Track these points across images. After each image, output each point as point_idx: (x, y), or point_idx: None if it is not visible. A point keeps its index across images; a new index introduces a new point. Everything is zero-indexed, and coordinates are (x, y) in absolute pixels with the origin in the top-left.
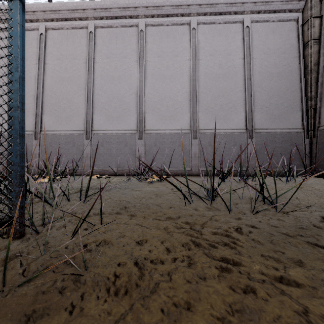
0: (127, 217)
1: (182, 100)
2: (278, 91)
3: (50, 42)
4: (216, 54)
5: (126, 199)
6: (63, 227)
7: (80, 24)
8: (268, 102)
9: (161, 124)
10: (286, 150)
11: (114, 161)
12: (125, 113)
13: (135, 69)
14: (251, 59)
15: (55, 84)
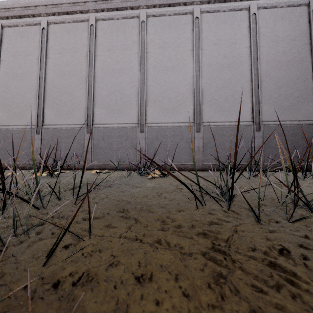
0: (125, 225)
1: (185, 92)
2: (287, 80)
3: (52, 36)
4: (221, 43)
5: (126, 198)
6: (39, 240)
7: (81, 17)
8: (277, 92)
9: (163, 117)
10: (297, 143)
11: (115, 155)
12: (126, 106)
13: (137, 61)
14: (258, 48)
15: (56, 78)
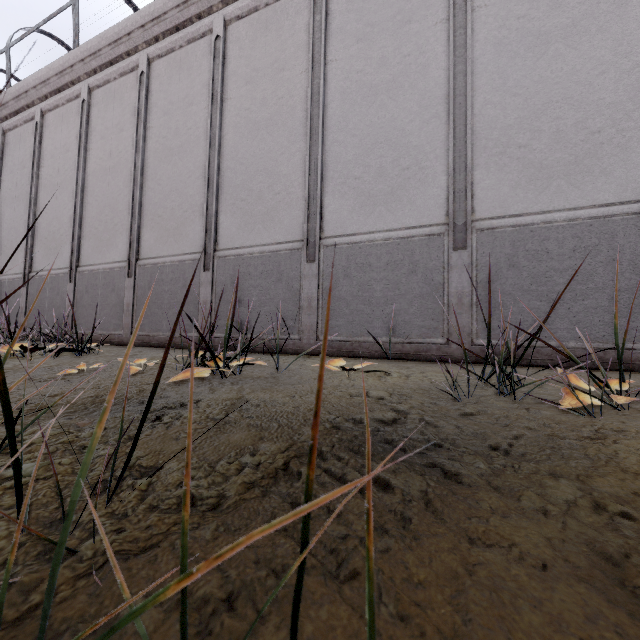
0: None
1: (621, 99)
2: None
3: (234, 50)
4: None
5: None
6: None
7: None
8: None
9: (534, 196)
10: None
11: (379, 318)
12: (409, 180)
13: (440, 44)
14: None
15: (242, 140)
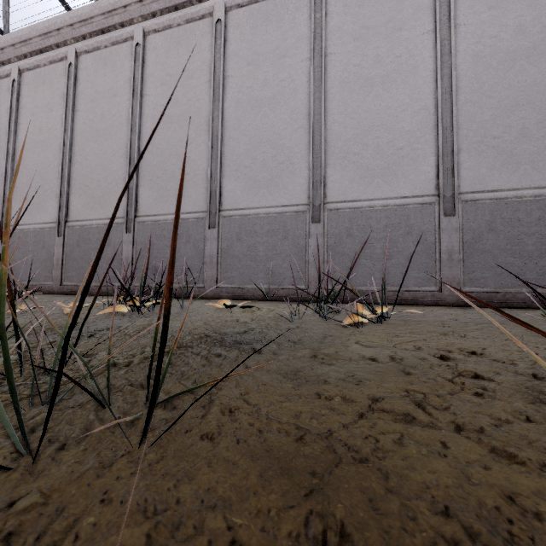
0: None
1: (414, 129)
2: None
3: (151, 56)
4: (508, 2)
5: (307, 413)
6: None
7: (199, 9)
8: None
9: (363, 188)
10: None
11: (262, 271)
12: (283, 171)
13: (305, 75)
14: None
15: (158, 130)
